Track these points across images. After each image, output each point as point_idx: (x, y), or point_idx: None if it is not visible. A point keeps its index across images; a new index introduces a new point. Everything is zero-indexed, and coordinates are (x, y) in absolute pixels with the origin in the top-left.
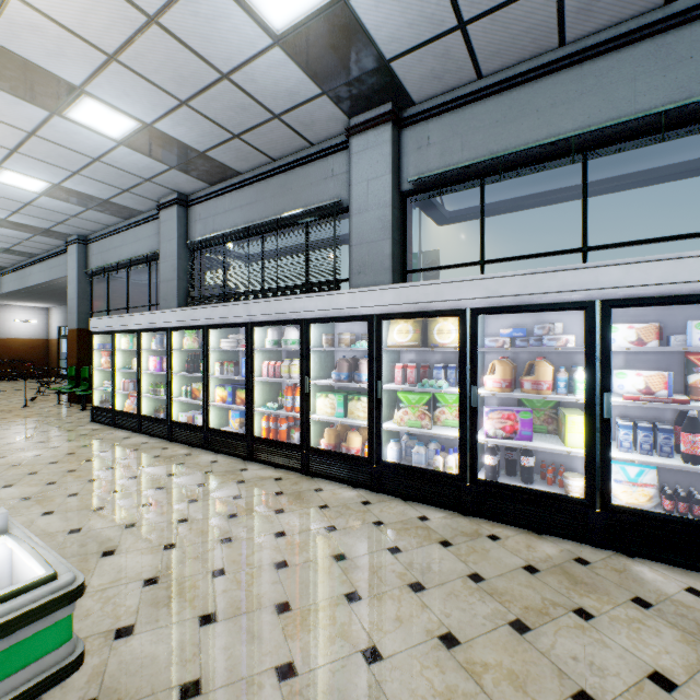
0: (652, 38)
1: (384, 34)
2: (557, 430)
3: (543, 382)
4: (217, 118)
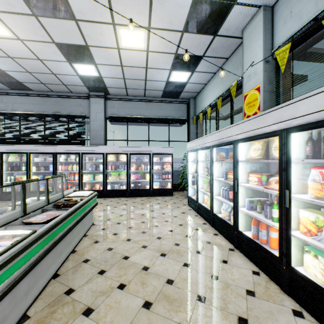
0: (159, 103)
1: (108, 84)
2: (144, 178)
3: (142, 168)
4: (39, 78)
